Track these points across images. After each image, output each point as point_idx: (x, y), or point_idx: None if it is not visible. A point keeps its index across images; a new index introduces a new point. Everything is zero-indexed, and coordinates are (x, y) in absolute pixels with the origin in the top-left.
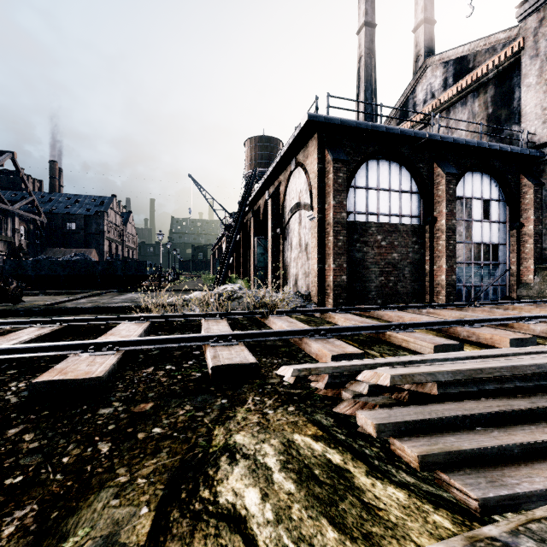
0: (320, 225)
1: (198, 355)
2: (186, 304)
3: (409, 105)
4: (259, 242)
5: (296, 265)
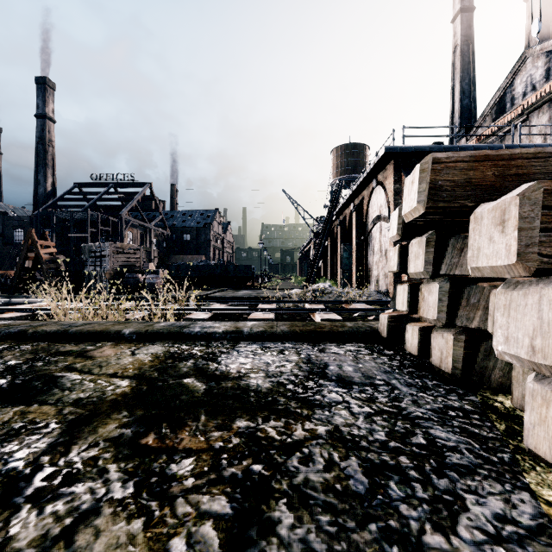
0: None
1: (310, 319)
2: (290, 297)
3: (507, 99)
4: (345, 248)
5: (377, 268)
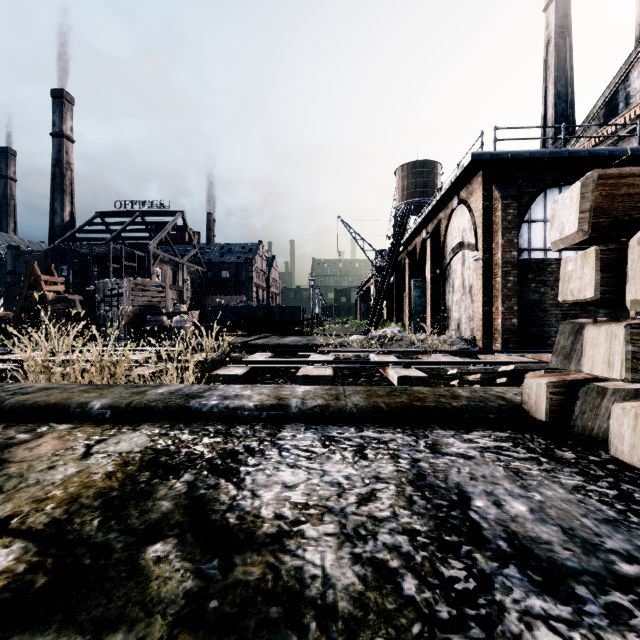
0: (487, 265)
1: (379, 375)
2: (350, 345)
3: (619, 98)
4: (416, 284)
5: (458, 308)
